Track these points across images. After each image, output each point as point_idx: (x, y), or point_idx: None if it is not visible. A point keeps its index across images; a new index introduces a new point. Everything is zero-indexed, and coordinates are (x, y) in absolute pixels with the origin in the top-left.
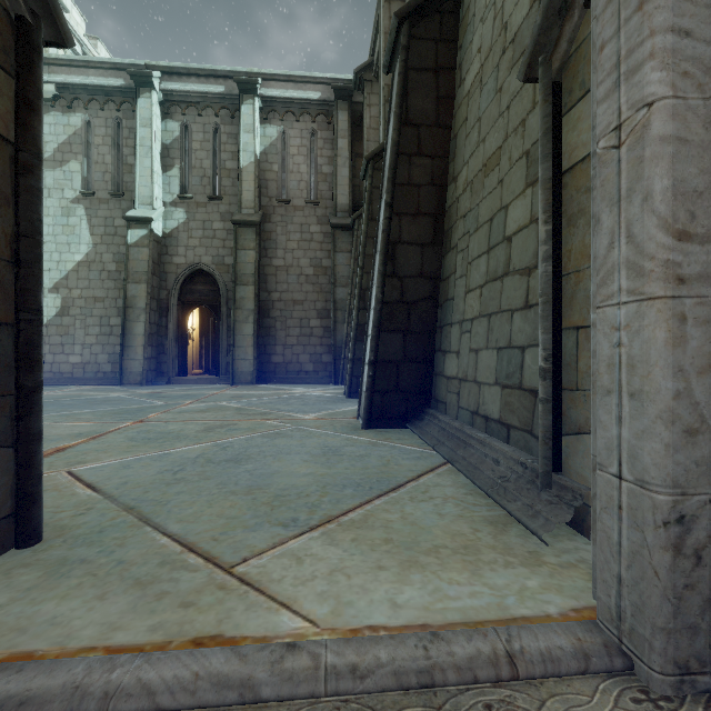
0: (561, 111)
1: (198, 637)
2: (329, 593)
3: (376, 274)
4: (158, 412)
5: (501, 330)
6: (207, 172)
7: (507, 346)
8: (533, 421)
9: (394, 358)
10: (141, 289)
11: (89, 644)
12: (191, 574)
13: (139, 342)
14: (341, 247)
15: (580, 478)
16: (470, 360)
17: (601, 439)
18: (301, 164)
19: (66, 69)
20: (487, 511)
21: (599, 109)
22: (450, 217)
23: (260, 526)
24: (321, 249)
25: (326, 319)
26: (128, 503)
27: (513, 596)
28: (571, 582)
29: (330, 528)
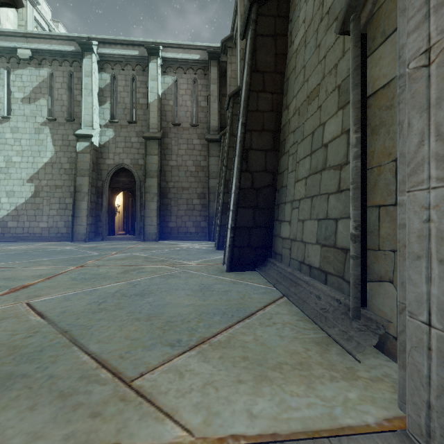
0: (366, 54)
1: None
2: (202, 404)
3: (235, 170)
4: (93, 260)
5: (320, 207)
6: (127, 106)
7: (324, 218)
8: (344, 270)
9: (247, 225)
10: (85, 180)
11: None
12: (101, 387)
13: (84, 214)
14: (213, 153)
15: (381, 313)
16: (298, 227)
17: (412, 293)
18: (187, 101)
19: (37, 40)
20: (313, 334)
21: (409, 38)
22: (284, 132)
23: (154, 346)
24: (200, 155)
25: (203, 199)
26: (64, 328)
27: (339, 406)
28: (381, 394)
29: (204, 347)
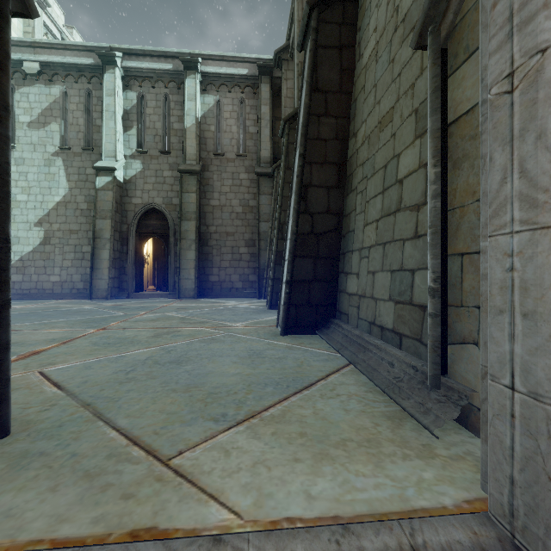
0: (447, 73)
1: (135, 529)
2: (252, 485)
3: (291, 211)
4: (118, 321)
5: (394, 256)
6: (158, 132)
7: (399, 269)
8: (422, 331)
9: (306, 278)
10: (107, 223)
11: (37, 537)
12: (133, 467)
13: (105, 265)
14: (264, 190)
15: (464, 381)
16: (368, 280)
17: (493, 353)
18: (233, 126)
19: (47, 51)
20: (384, 407)
21: (491, 60)
22: (351, 165)
23: (195, 420)
24: (248, 192)
25: (252, 247)
26: (86, 400)
27: (412, 487)
28: (461, 474)
29: (254, 422)
